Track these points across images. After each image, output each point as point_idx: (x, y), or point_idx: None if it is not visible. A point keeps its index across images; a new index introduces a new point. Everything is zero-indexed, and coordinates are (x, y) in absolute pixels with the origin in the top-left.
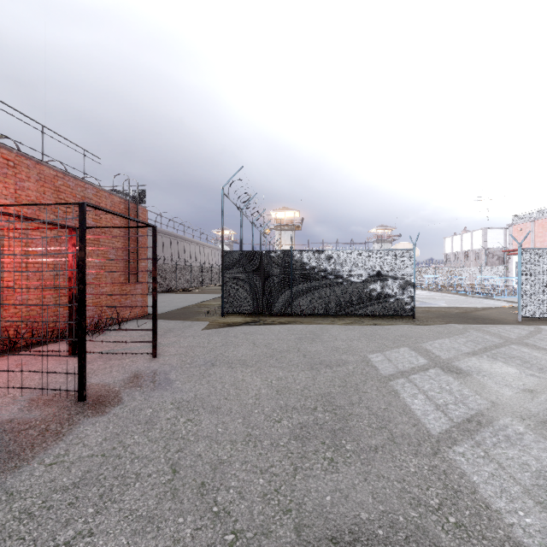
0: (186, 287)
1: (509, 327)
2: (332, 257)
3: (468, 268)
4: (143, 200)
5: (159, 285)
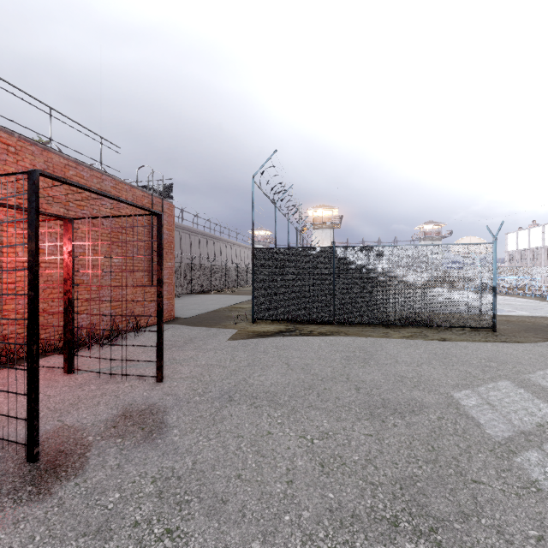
0: (221, 288)
1: None
2: (384, 254)
3: (540, 268)
4: (169, 195)
5: (193, 286)
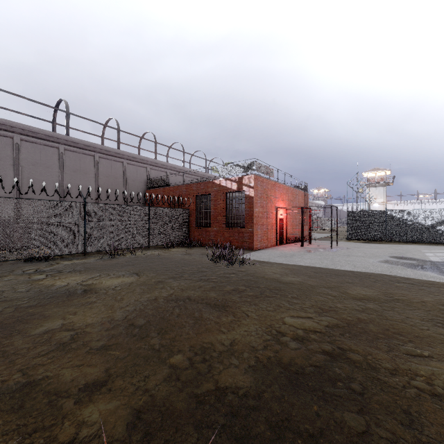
0: None
1: None
2: (411, 213)
3: None
4: (306, 190)
5: None
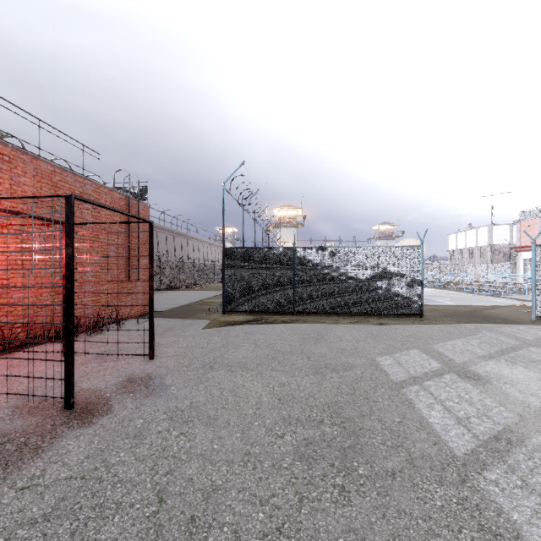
0: (189, 284)
1: (524, 327)
2: (336, 254)
3: (474, 265)
4: (144, 197)
5: (162, 282)
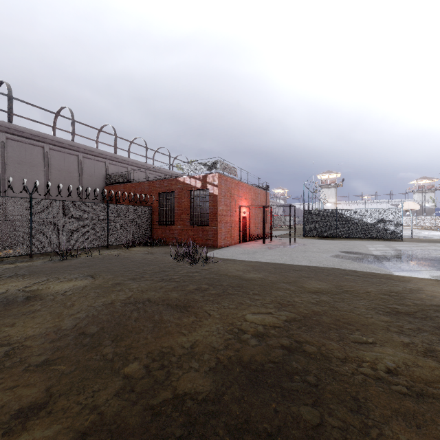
0: None
1: None
2: (357, 212)
3: None
4: (267, 189)
5: None
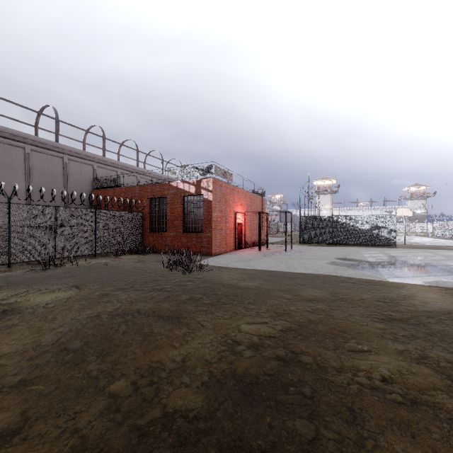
0: None
1: (441, 250)
2: (352, 218)
3: None
4: (263, 195)
5: None
